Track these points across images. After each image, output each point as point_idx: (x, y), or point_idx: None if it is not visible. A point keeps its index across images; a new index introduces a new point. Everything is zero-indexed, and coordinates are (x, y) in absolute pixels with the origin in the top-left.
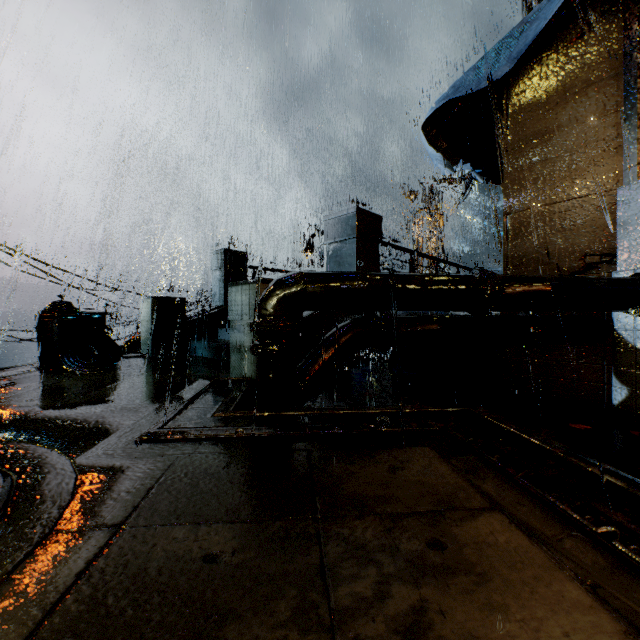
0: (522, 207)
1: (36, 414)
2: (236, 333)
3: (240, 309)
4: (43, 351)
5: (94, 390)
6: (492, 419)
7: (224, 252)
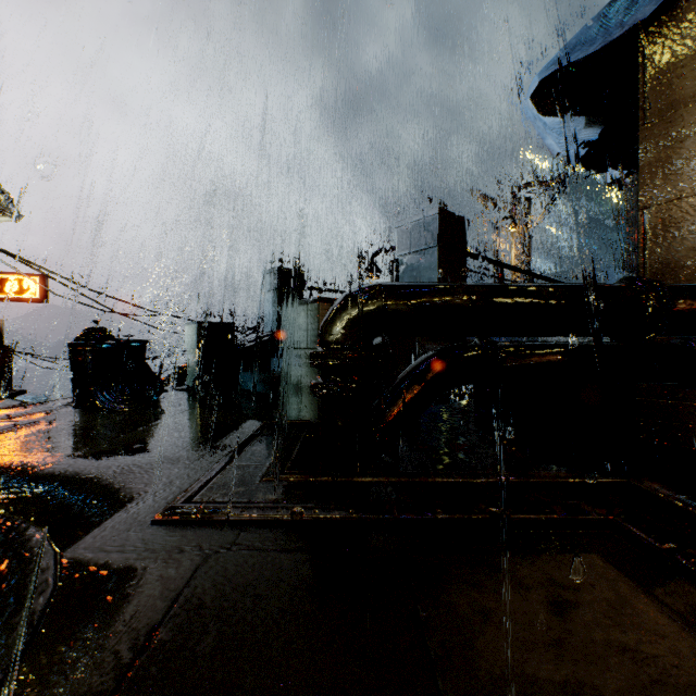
0: (668, 197)
1: (44, 468)
2: (291, 365)
3: (296, 335)
4: (76, 384)
5: (123, 433)
6: (681, 503)
7: (277, 271)
